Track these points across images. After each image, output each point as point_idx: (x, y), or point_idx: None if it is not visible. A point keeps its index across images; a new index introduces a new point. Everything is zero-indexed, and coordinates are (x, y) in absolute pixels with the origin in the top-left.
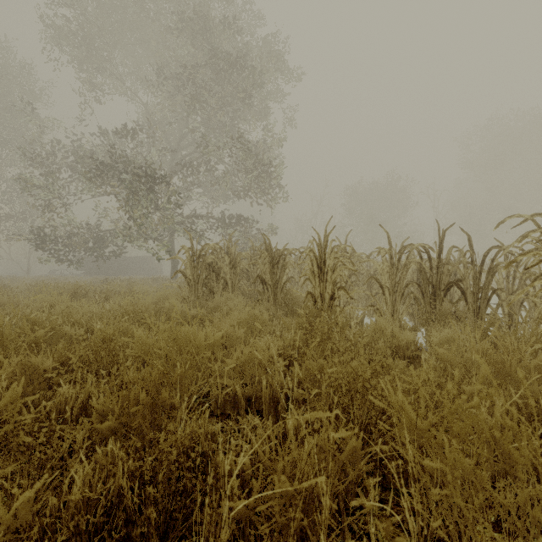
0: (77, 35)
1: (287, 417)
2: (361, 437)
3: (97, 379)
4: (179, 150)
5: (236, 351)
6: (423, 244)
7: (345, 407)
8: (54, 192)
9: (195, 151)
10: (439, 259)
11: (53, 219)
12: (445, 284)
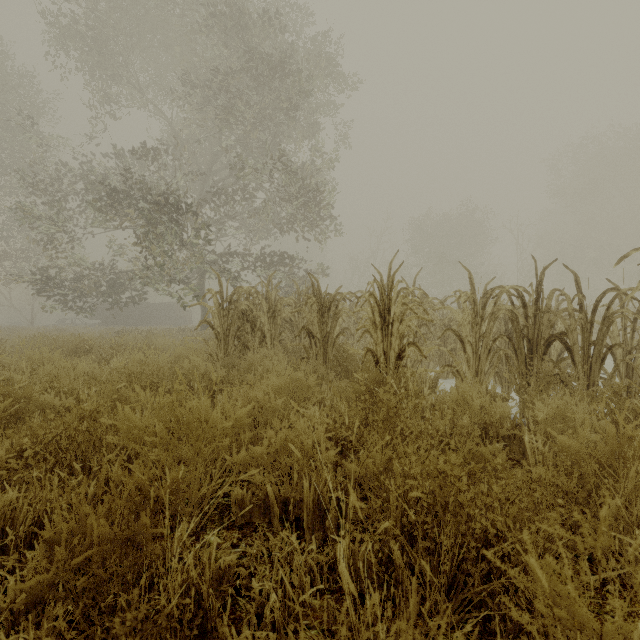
0: (87, 35)
1: (339, 540)
2: (474, 636)
3: (68, 477)
4: (211, 174)
5: (268, 434)
6: (517, 286)
7: (426, 531)
8: (59, 225)
9: (229, 175)
10: (536, 306)
11: (58, 258)
12: (545, 337)
